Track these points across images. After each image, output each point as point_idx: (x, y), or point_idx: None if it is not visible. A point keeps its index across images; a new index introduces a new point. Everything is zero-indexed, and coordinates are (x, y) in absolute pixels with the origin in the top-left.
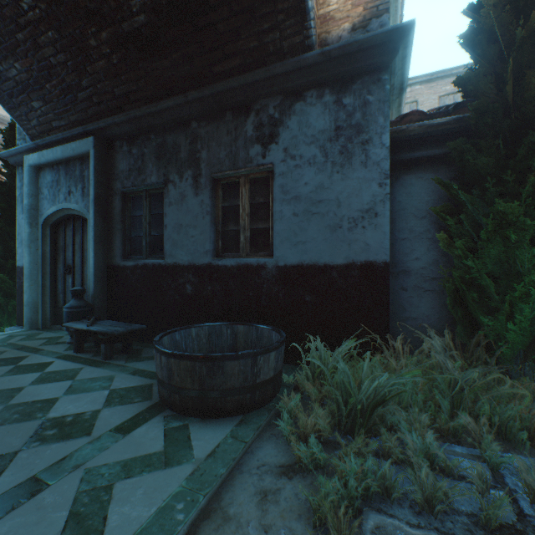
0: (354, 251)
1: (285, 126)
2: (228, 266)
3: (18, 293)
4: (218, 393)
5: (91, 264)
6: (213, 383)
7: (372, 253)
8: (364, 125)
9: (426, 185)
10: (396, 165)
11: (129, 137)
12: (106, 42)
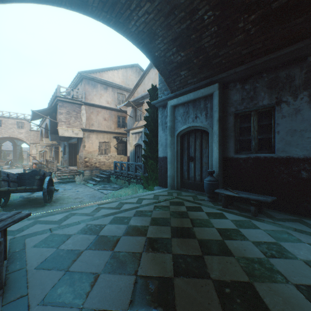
0: None
1: None
2: None
3: (159, 170)
4: None
5: (216, 156)
6: None
7: None
8: None
9: None
10: None
11: (242, 79)
12: (251, 21)
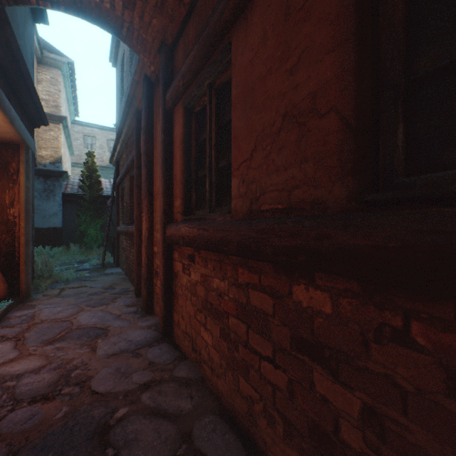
0: (51, 224)
1: None
2: None
3: None
4: None
5: None
6: None
7: (57, 225)
8: (54, 190)
9: (74, 207)
10: (65, 200)
11: None
12: None
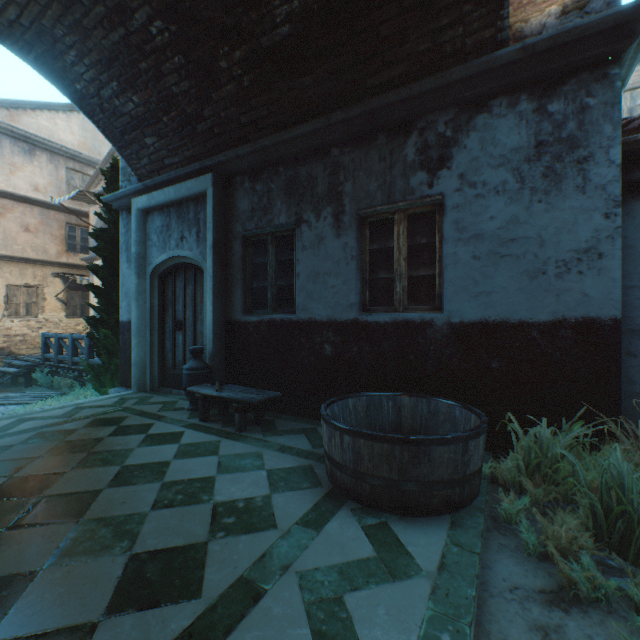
0: (564, 304)
1: (461, 146)
2: (380, 322)
3: (122, 351)
4: (422, 485)
5: (209, 319)
6: (417, 472)
7: (593, 307)
8: (580, 138)
9: None
10: None
11: (252, 171)
12: (239, 62)
